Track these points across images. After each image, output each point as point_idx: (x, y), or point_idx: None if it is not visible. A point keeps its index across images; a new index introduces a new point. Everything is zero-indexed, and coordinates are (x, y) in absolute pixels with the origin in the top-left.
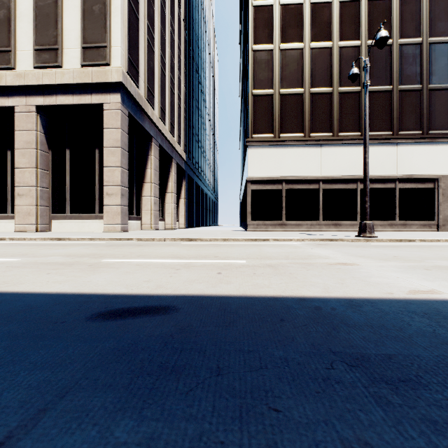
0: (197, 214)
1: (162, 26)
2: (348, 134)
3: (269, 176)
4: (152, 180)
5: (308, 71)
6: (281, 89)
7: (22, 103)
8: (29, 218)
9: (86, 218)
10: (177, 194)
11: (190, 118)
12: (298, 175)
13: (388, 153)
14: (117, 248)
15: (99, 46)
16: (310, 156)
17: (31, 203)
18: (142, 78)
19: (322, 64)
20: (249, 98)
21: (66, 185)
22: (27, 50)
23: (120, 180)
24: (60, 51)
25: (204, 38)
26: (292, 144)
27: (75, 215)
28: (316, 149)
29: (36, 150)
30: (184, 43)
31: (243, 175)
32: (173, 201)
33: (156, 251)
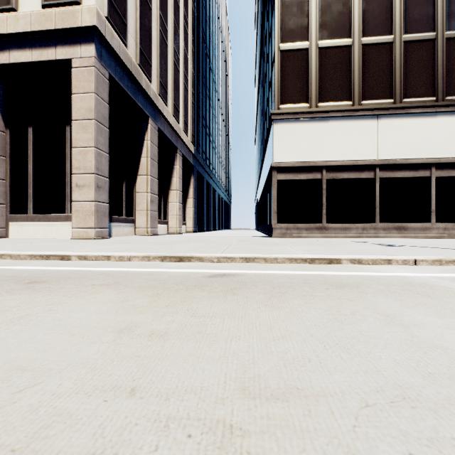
0: (207, 216)
1: None
2: (418, 99)
3: (303, 161)
4: (149, 171)
5: (358, 14)
6: (319, 40)
7: None
8: None
9: (53, 219)
10: (184, 193)
11: (199, 106)
12: (344, 159)
13: None
14: None
15: None
16: (361, 132)
17: None
18: (132, 36)
19: (378, 3)
20: (275, 55)
21: (28, 176)
22: None
23: (94, 166)
24: None
25: (216, 23)
26: (336, 116)
27: (40, 215)
28: (371, 122)
29: None
30: (192, 16)
31: (263, 167)
32: (177, 201)
33: None
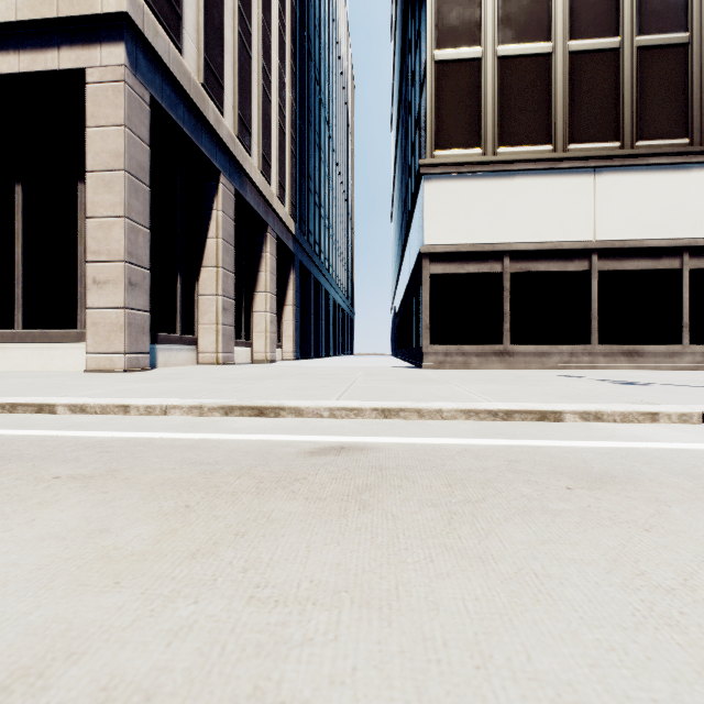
0: (317, 335)
1: None
2: (660, 142)
3: (473, 242)
4: (220, 261)
5: (563, 2)
6: (499, 44)
7: None
8: None
9: (57, 338)
10: (279, 298)
11: (303, 159)
12: (540, 240)
13: None
14: None
15: None
16: (568, 196)
17: None
18: (192, 37)
19: None
20: (426, 68)
21: (15, 266)
22: None
23: (123, 249)
24: None
25: (331, 30)
26: (527, 169)
27: (35, 332)
28: (583, 179)
29: None
30: (292, 15)
31: (406, 255)
32: (268, 309)
33: None
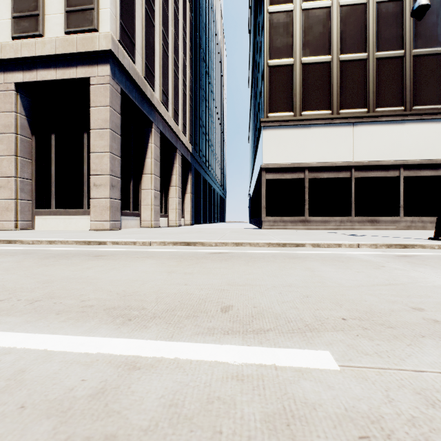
0: (204, 210)
1: (164, 0)
2: (388, 109)
3: (289, 162)
4: (152, 171)
5: (336, 34)
6: (302, 57)
7: (0, 80)
8: (7, 214)
9: (73, 213)
10: (182, 189)
11: (196, 108)
12: (324, 161)
13: (440, 132)
14: (51, 263)
15: (84, 9)
16: (339, 137)
17: (10, 196)
18: (139, 53)
19: (354, 25)
20: (264, 70)
21: (51, 176)
22: (5, 19)
23: (109, 169)
24: (41, 17)
25: (212, 28)
26: (317, 123)
27: (61, 210)
28: (347, 129)
29: (16, 134)
30: (190, 26)
31: (255, 166)
32: (177, 196)
33: (103, 277)
